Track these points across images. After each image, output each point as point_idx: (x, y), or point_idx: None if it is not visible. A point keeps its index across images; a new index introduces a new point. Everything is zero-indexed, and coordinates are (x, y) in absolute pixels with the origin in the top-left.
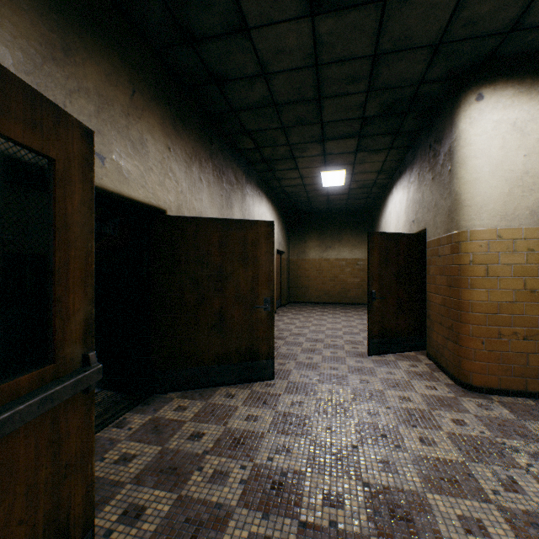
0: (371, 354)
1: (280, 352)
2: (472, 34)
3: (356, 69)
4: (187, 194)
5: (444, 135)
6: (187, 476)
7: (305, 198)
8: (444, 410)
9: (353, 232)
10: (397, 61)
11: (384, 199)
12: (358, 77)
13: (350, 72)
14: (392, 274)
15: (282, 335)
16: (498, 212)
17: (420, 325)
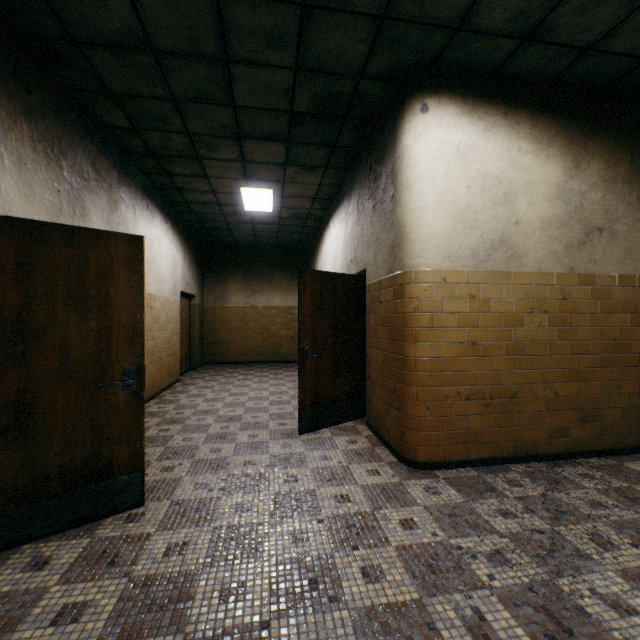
0: (303, 433)
1: (170, 446)
2: (420, 17)
3: (279, 22)
4: None
5: (386, 152)
6: None
7: (223, 224)
8: (390, 507)
9: (286, 273)
10: (334, 27)
11: (320, 235)
12: (282, 37)
13: (270, 26)
14: (328, 326)
15: (181, 416)
16: (443, 250)
17: (360, 387)
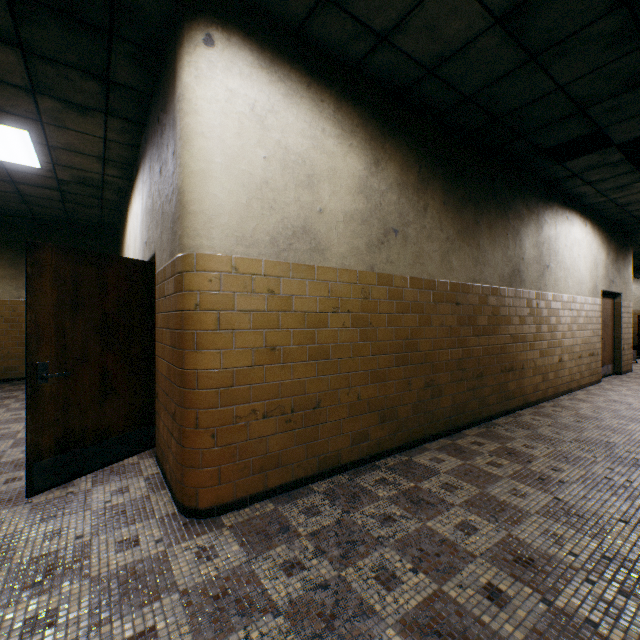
0: (37, 492)
1: None
2: None
3: None
4: None
5: (169, 96)
6: None
7: None
8: (126, 613)
9: None
10: None
11: (127, 212)
12: None
13: None
14: (91, 328)
15: None
16: (235, 231)
17: (150, 408)
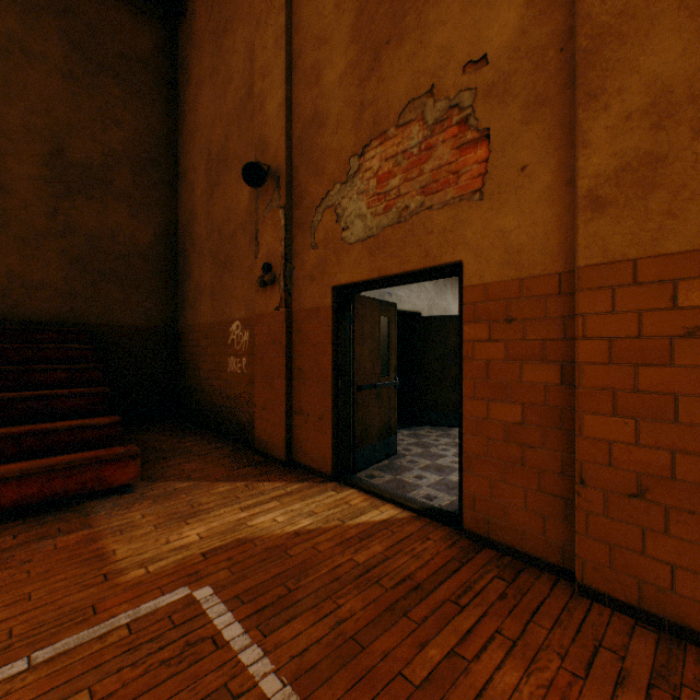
0: None
1: None
2: None
3: None
4: (434, 299)
5: None
6: (429, 447)
7: None
8: None
9: None
10: None
11: None
12: None
13: None
14: None
15: None
16: None
17: None
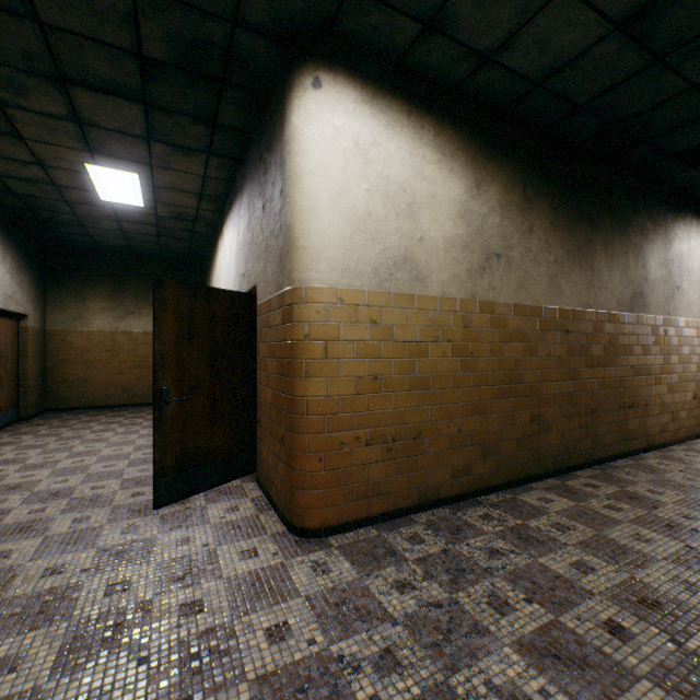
0: (162, 505)
1: None
2: None
3: None
4: None
5: (276, 136)
6: None
7: (71, 216)
8: (260, 608)
9: None
10: None
11: (216, 244)
12: None
13: None
14: (203, 357)
15: None
16: (340, 264)
17: (250, 435)
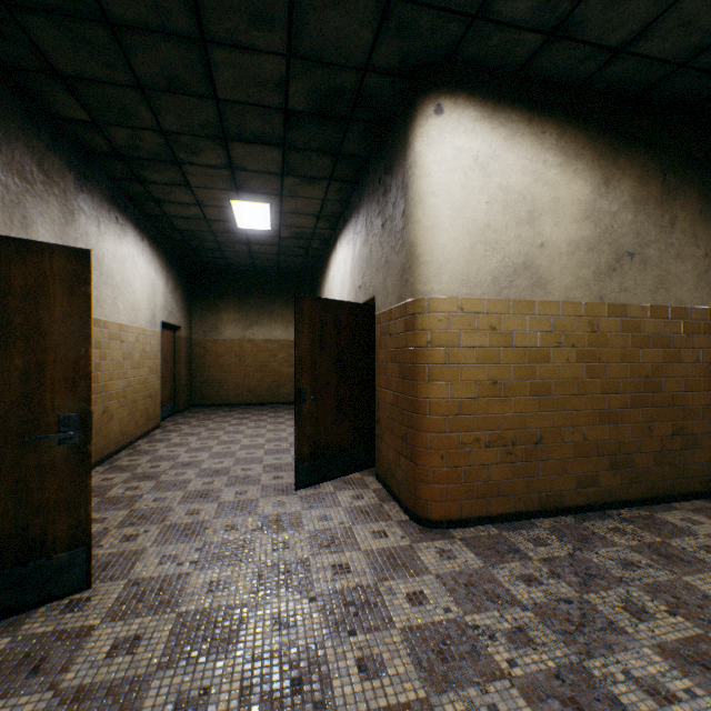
0: (300, 488)
1: (136, 509)
2: None
3: None
4: None
5: (397, 161)
6: None
7: (213, 243)
8: (397, 577)
9: (289, 302)
10: (331, 6)
11: (327, 258)
12: (269, 15)
13: None
14: (330, 362)
15: (156, 470)
16: (460, 275)
17: (368, 433)
